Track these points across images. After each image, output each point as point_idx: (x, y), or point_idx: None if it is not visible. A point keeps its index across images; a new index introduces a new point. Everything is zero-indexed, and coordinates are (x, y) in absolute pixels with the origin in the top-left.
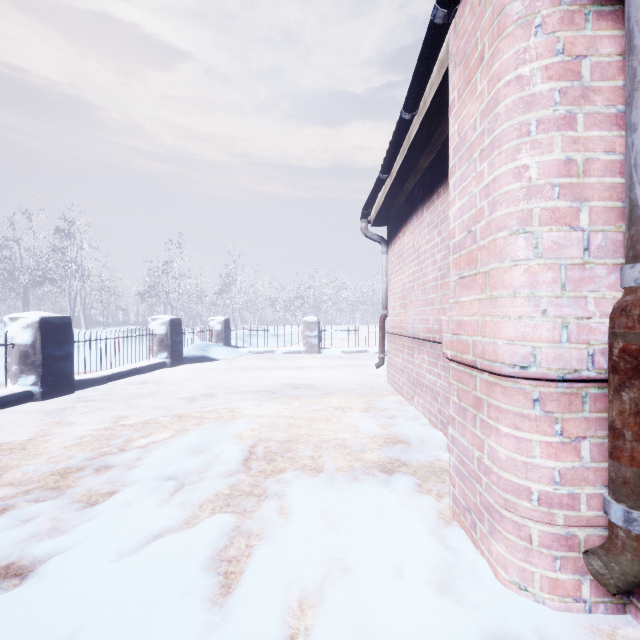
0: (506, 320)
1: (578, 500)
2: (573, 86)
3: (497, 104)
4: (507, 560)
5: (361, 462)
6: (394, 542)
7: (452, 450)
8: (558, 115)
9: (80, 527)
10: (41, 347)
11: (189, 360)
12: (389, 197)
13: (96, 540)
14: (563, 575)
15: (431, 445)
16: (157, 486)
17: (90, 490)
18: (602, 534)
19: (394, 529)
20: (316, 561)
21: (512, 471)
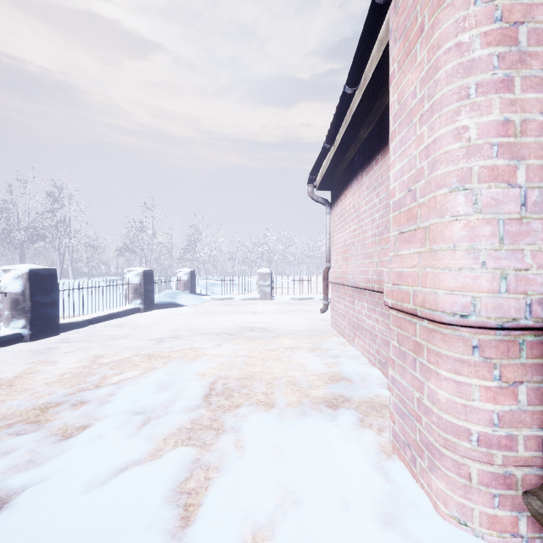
0: (446, 271)
1: (516, 441)
2: (511, 51)
3: (437, 70)
4: (447, 496)
5: (309, 398)
6: (340, 475)
7: (392, 390)
8: (496, 78)
9: (54, 460)
10: (30, 295)
11: (160, 306)
12: (332, 164)
13: (67, 473)
14: (501, 512)
15: (371, 382)
16: (126, 420)
17: (66, 424)
18: (538, 473)
19: (340, 462)
20: (269, 494)
21: (452, 413)
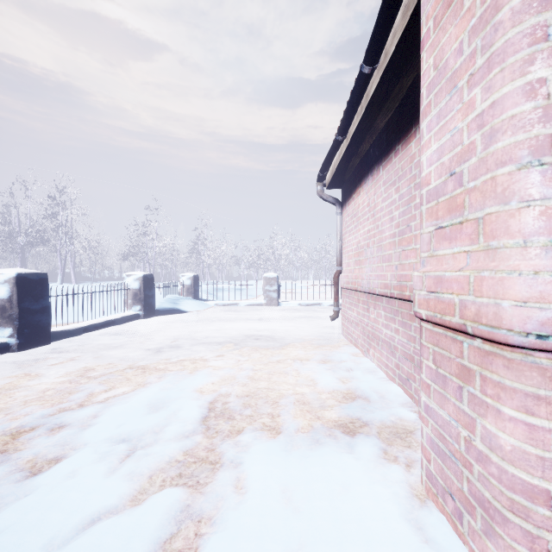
0: (515, 276)
1: None
2: None
3: (497, 10)
4: None
5: (321, 421)
6: (366, 534)
7: (426, 420)
8: None
9: (11, 507)
10: (17, 301)
11: (161, 312)
12: (344, 159)
13: (23, 527)
14: None
15: (391, 402)
16: (108, 451)
17: (37, 455)
18: None
19: (364, 513)
20: None
21: (521, 466)
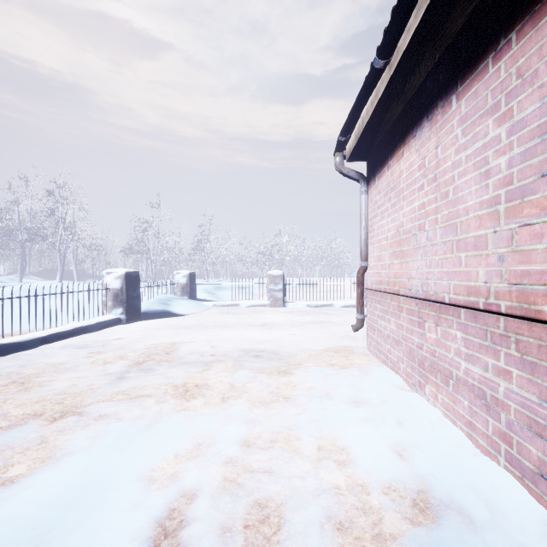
0: None
1: None
2: None
3: None
4: None
5: None
6: None
7: None
8: None
9: None
10: None
11: (149, 315)
12: (381, 106)
13: None
14: None
15: (520, 530)
16: None
17: None
18: None
19: None
20: None
21: None
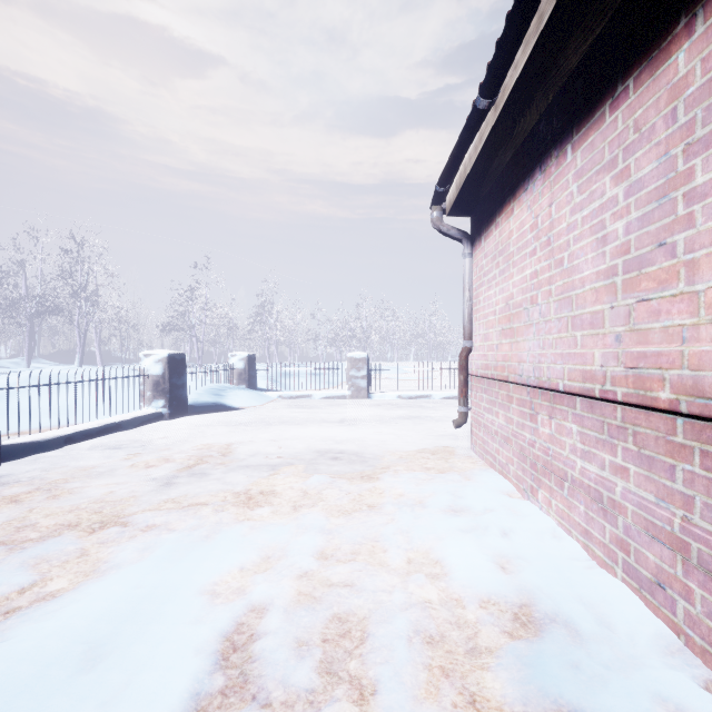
0: None
1: None
2: None
3: None
4: None
5: None
6: None
7: None
8: None
9: None
10: None
11: (197, 409)
12: (486, 152)
13: None
14: None
15: (631, 643)
16: None
17: None
18: None
19: None
20: None
21: None
